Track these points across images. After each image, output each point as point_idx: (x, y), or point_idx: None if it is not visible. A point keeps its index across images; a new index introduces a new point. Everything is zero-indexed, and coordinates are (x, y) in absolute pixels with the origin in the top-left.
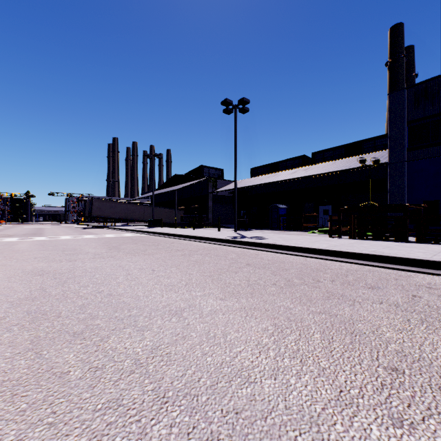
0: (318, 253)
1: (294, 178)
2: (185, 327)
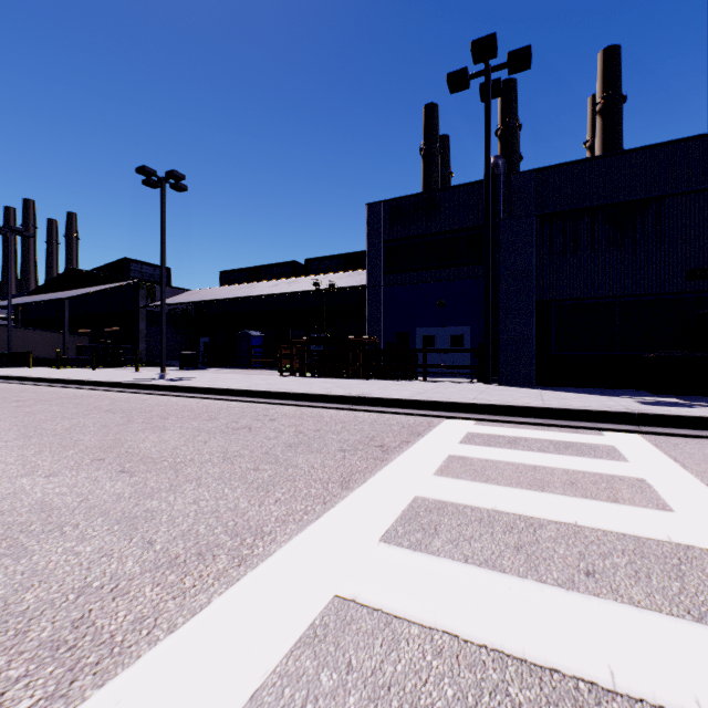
0: (224, 393)
1: (270, 295)
2: None
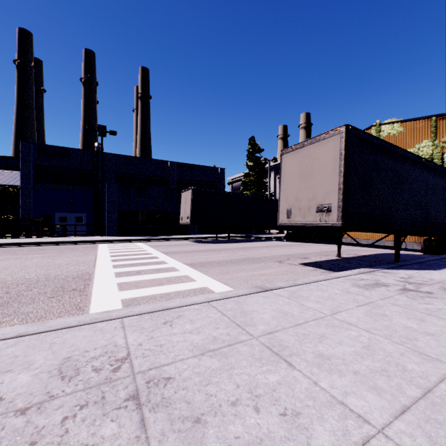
0: None
1: None
2: None
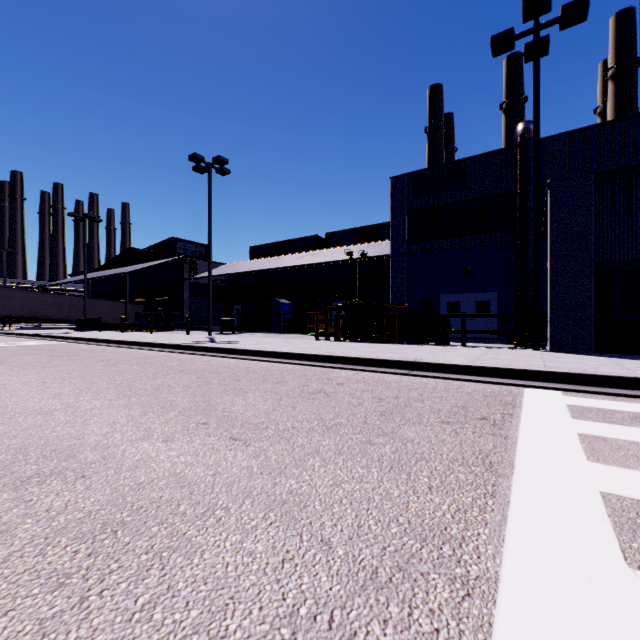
0: (276, 356)
1: (297, 266)
2: (47, 420)
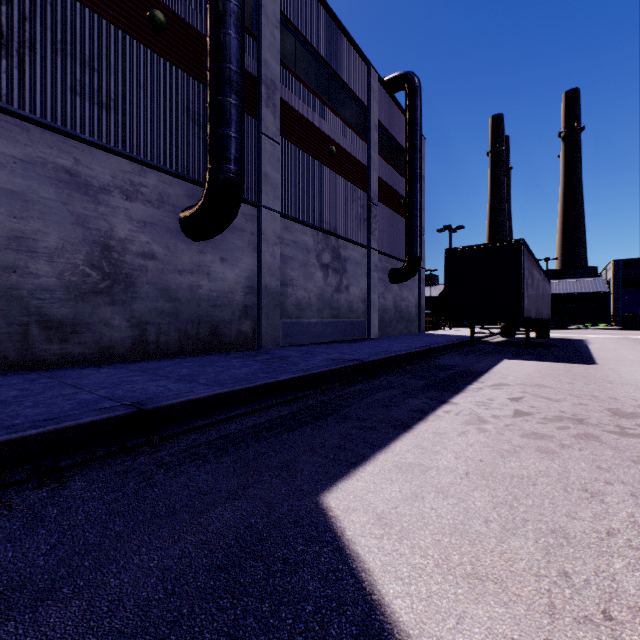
0: None
1: None
2: None
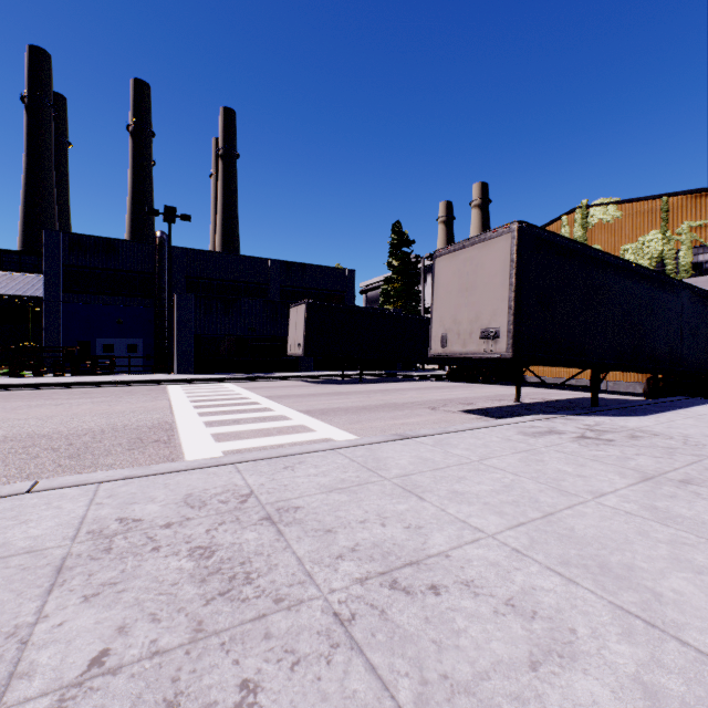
0: None
1: None
2: None
